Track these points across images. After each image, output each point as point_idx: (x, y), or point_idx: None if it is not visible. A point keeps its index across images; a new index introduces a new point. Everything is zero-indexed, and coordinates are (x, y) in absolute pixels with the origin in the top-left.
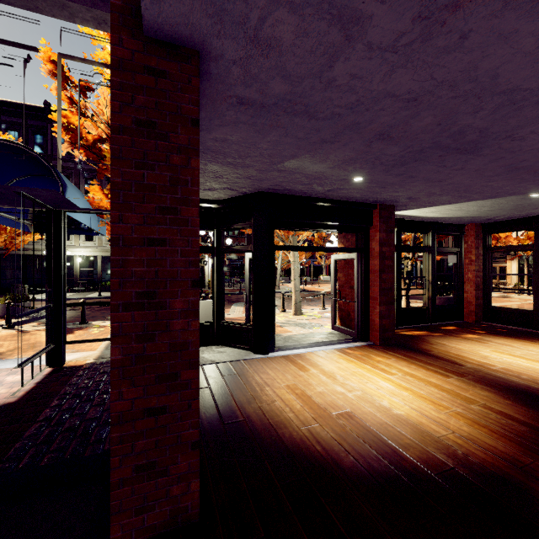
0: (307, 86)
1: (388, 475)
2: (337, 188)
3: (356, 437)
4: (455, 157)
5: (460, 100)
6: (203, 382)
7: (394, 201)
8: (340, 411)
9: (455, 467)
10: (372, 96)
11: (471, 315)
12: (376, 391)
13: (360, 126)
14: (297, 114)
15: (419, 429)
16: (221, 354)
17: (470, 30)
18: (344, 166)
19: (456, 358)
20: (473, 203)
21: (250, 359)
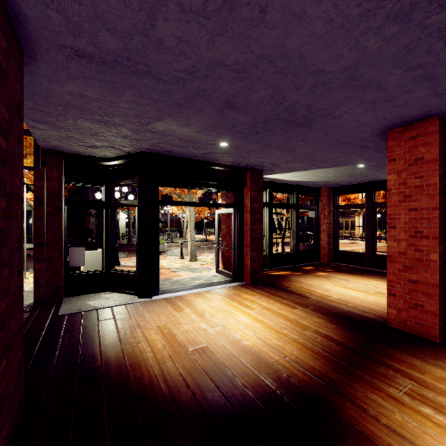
0: (139, 44)
1: (217, 405)
2: (210, 151)
3: (202, 371)
4: (295, 129)
5: (281, 76)
6: (76, 329)
7: (262, 166)
8: (197, 347)
9: (276, 390)
10: (205, 63)
11: (325, 257)
12: (234, 325)
13: (207, 93)
14: (142, 74)
15: (258, 357)
16: (106, 300)
17: (266, 5)
18: (208, 131)
19: (306, 292)
20: (321, 170)
21: (133, 303)
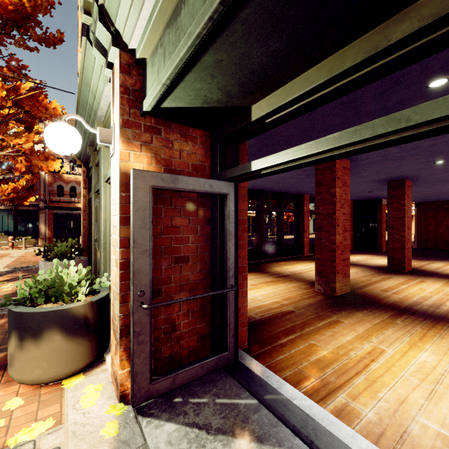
0: None
1: None
2: None
3: None
4: None
5: None
6: None
7: None
8: None
9: None
10: None
11: None
12: None
13: None
14: None
15: None
16: None
17: None
18: None
19: (270, 309)
20: None
21: None
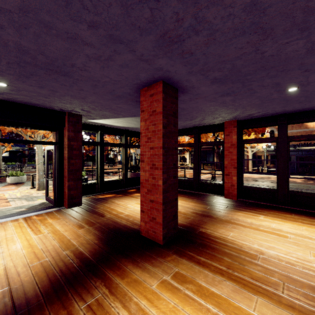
0: None
1: None
2: (3, 92)
3: None
4: (60, 77)
5: None
6: None
7: (77, 111)
8: None
9: None
10: None
11: None
12: None
13: None
14: None
15: None
16: None
17: None
18: None
19: (107, 211)
20: (130, 119)
21: None
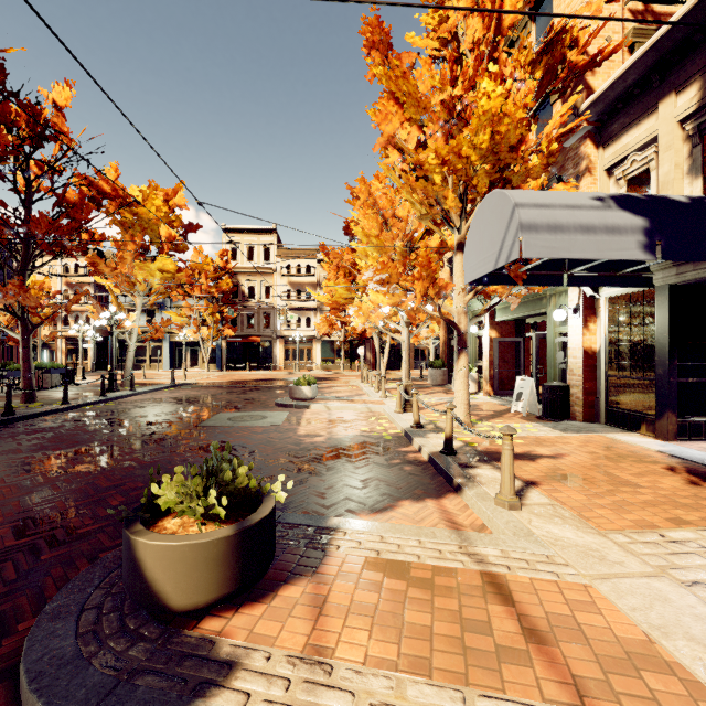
0: None
1: None
2: None
3: None
4: None
5: None
6: None
7: None
8: None
9: None
10: None
11: None
12: None
13: None
14: None
15: None
16: None
17: None
18: None
19: None
20: None
21: None
